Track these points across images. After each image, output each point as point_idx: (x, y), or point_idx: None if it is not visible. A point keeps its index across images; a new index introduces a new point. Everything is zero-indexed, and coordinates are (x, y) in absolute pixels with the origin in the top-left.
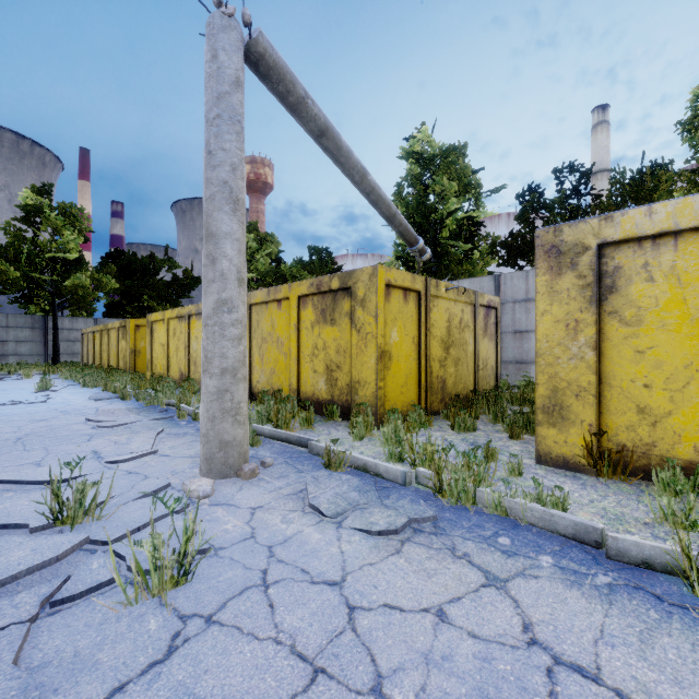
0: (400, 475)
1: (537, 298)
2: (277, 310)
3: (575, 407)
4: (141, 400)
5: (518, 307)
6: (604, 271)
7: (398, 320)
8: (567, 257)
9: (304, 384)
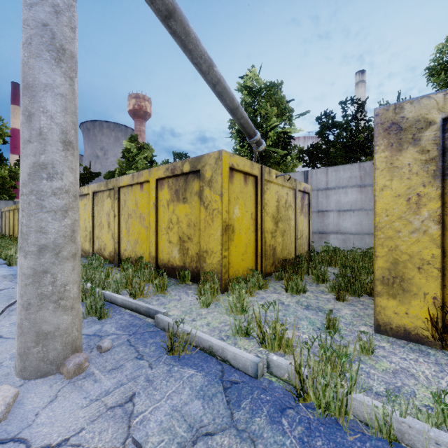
0: (250, 366)
1: (376, 174)
2: (140, 191)
3: (417, 280)
4: None
5: (320, 194)
6: None
7: (239, 199)
8: (408, 133)
9: (161, 253)
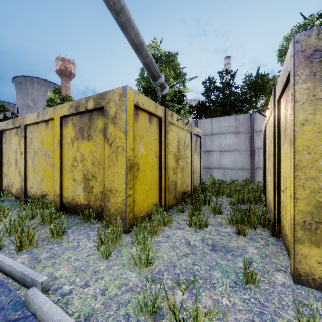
0: None
1: (297, 107)
2: (45, 129)
3: None
4: None
5: (207, 138)
6: None
7: (144, 137)
8: None
9: (65, 190)
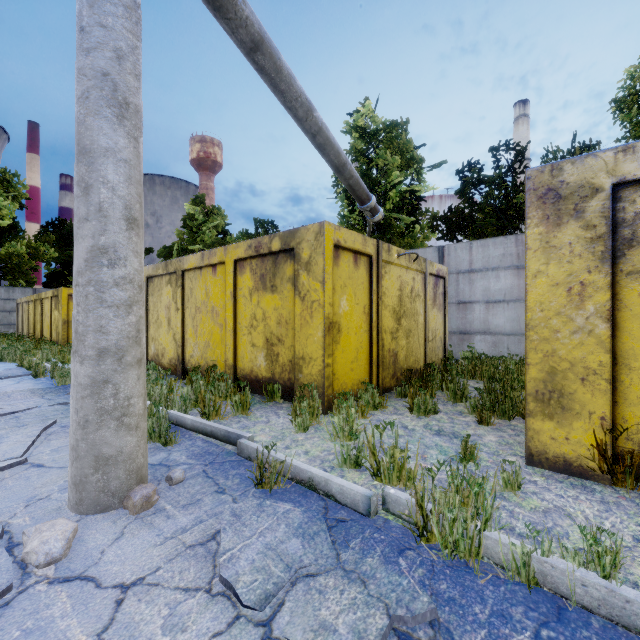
0: (361, 500)
1: (528, 256)
2: (212, 276)
3: (580, 395)
4: (56, 377)
5: (461, 278)
6: (620, 219)
7: (347, 287)
8: (569, 202)
9: (241, 360)
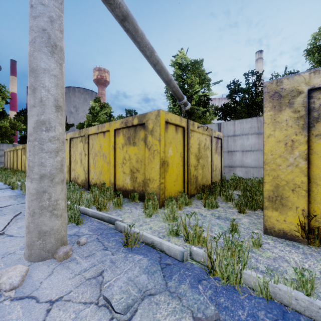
0: (179, 254)
1: (265, 126)
2: (103, 138)
3: (291, 198)
4: (23, 189)
5: (230, 139)
6: (312, 107)
7: (172, 143)
8: (286, 99)
9: (118, 180)
